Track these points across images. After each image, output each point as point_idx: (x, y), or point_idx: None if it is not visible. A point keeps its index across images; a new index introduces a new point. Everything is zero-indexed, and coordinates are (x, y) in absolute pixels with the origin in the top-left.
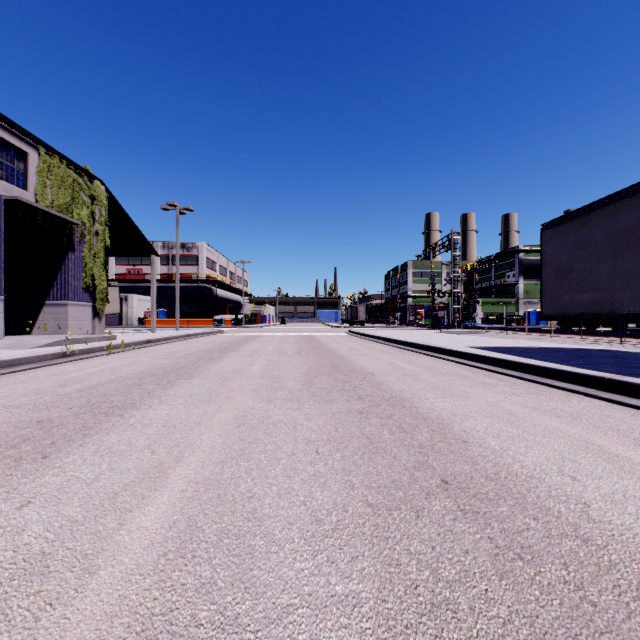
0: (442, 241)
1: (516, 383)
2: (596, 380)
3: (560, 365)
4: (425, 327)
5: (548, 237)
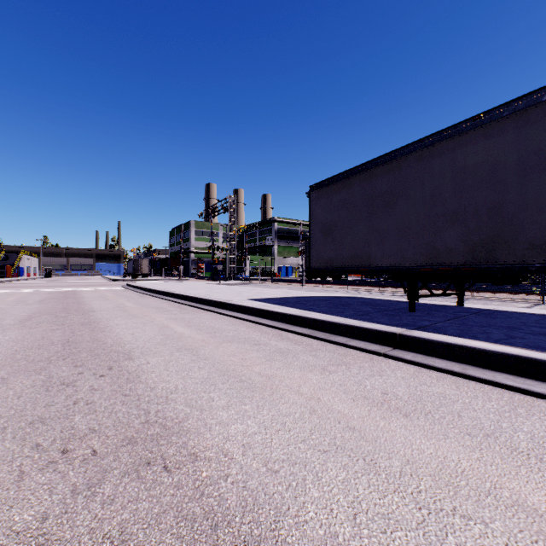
0: (221, 203)
1: (313, 345)
2: (388, 336)
3: (345, 319)
4: (206, 279)
5: (316, 197)
